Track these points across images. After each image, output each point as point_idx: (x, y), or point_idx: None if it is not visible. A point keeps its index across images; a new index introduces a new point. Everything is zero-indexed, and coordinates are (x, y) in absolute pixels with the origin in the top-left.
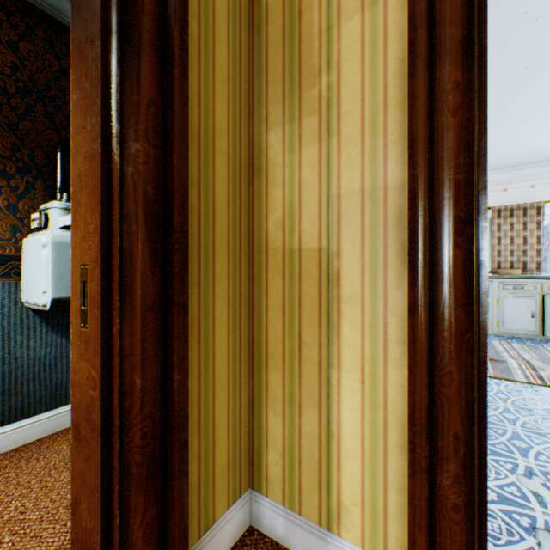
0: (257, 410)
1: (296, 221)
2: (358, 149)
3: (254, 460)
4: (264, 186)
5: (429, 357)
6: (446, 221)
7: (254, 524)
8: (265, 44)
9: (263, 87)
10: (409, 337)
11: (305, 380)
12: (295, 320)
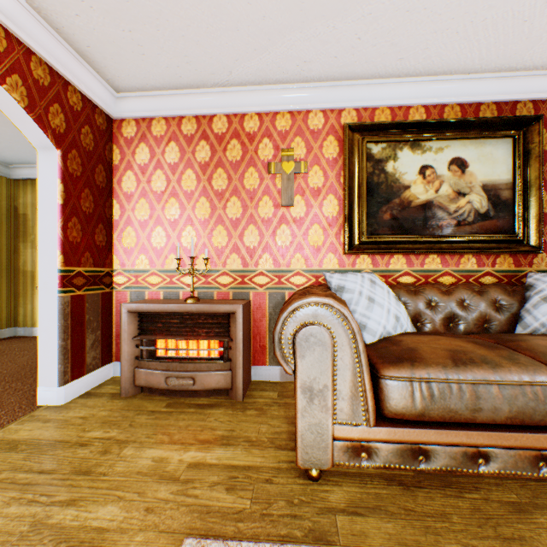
0: (17, 308)
1: (27, 264)
2: None
3: (17, 320)
4: (19, 255)
5: None
6: None
7: (17, 335)
8: (20, 223)
9: (19, 232)
10: None
11: (29, 298)
12: (27, 286)
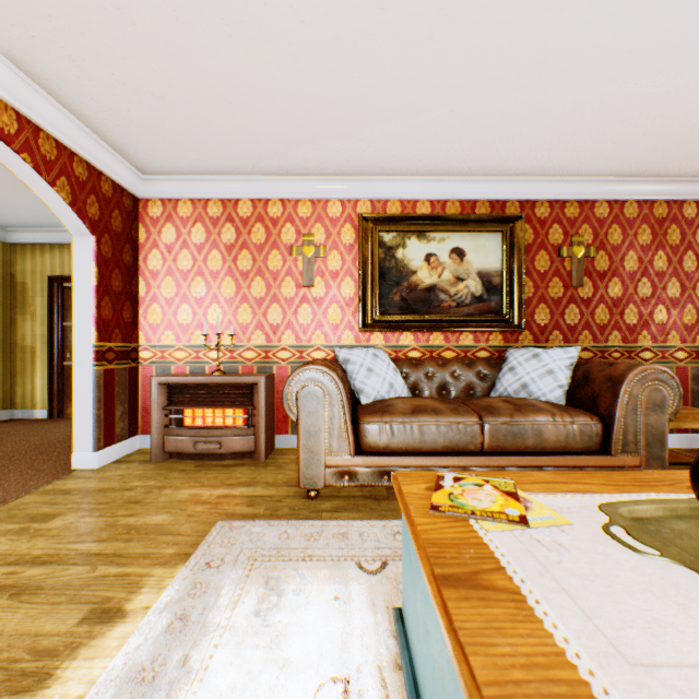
0: (15, 388)
1: (26, 339)
2: (42, 325)
3: (14, 401)
4: (17, 329)
5: (54, 367)
6: (56, 342)
7: (14, 418)
8: (18, 292)
9: (17, 303)
10: (48, 363)
11: (29, 377)
12: (26, 363)
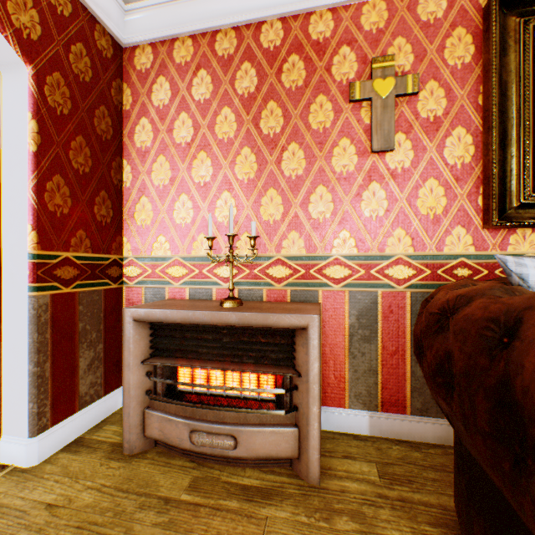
0: None
1: None
2: None
3: None
4: None
5: None
6: None
7: None
8: None
9: None
10: None
11: None
12: None
